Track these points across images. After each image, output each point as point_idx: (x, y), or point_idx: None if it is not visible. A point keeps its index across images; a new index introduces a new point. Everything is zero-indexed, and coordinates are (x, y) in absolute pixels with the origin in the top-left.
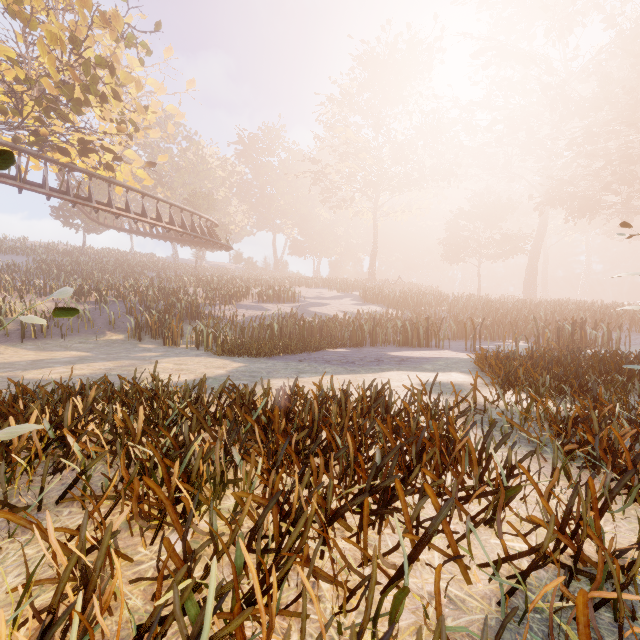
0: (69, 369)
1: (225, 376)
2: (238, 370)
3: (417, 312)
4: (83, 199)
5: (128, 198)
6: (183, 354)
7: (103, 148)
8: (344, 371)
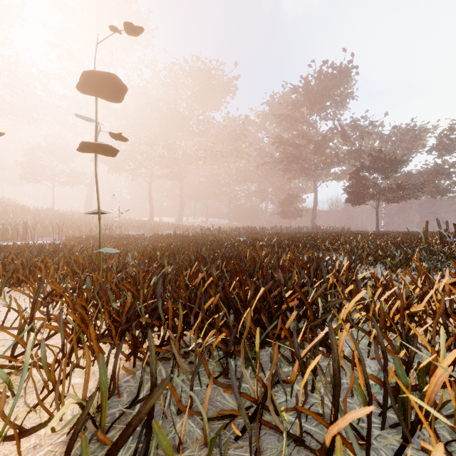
0: None
1: None
2: None
3: (6, 219)
4: None
5: None
6: None
7: None
8: None
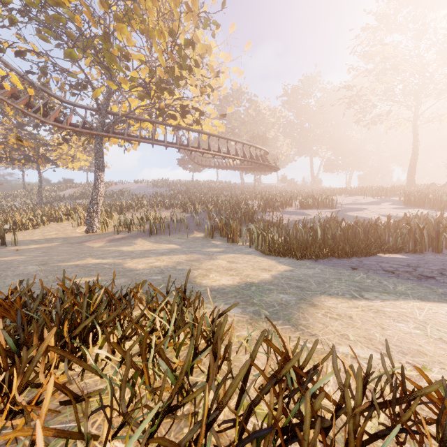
0: (156, 260)
1: (269, 283)
2: (283, 275)
3: None
4: (184, 146)
5: (209, 141)
6: (238, 251)
7: (193, 109)
8: (432, 294)
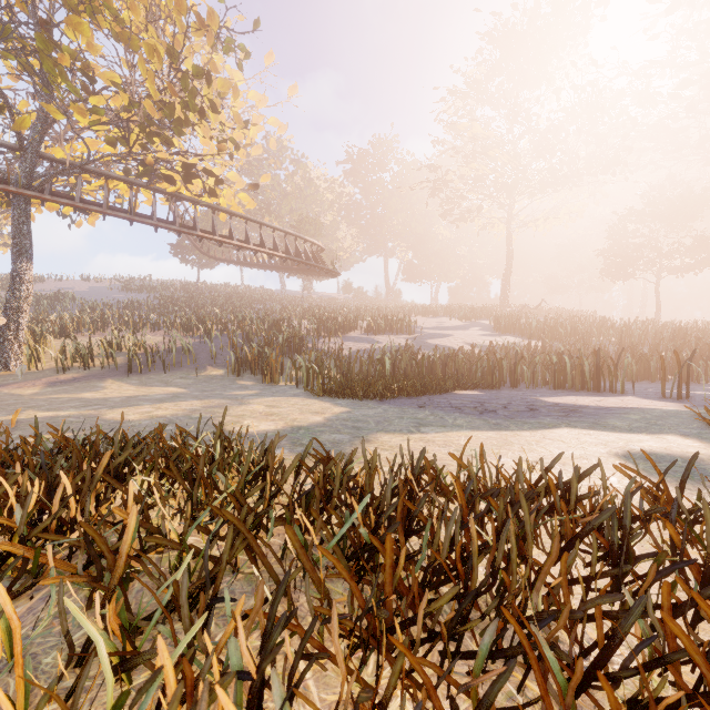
0: (154, 408)
1: (321, 426)
2: (339, 417)
3: (572, 344)
4: (188, 228)
5: (231, 225)
6: (280, 393)
7: (205, 171)
8: (484, 425)
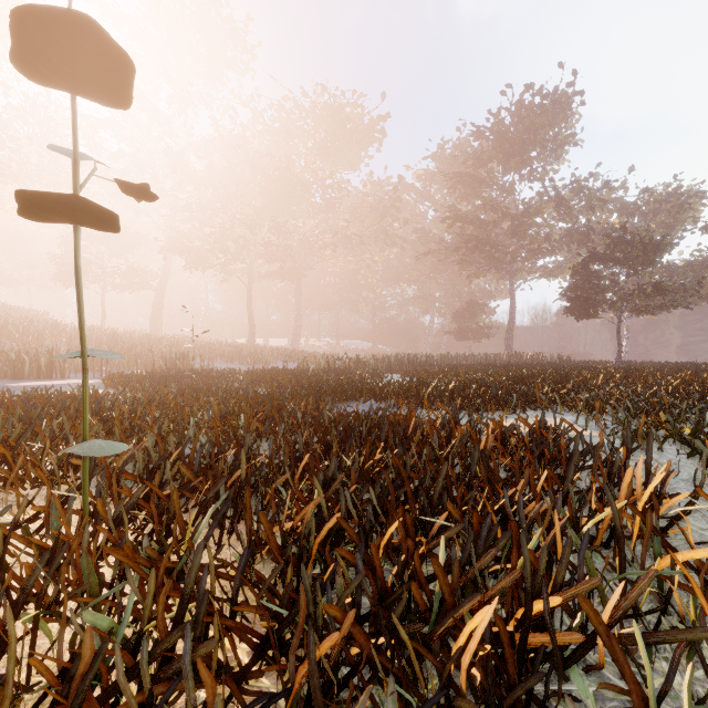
0: None
1: None
2: None
3: (27, 343)
4: None
5: None
6: None
7: None
8: None
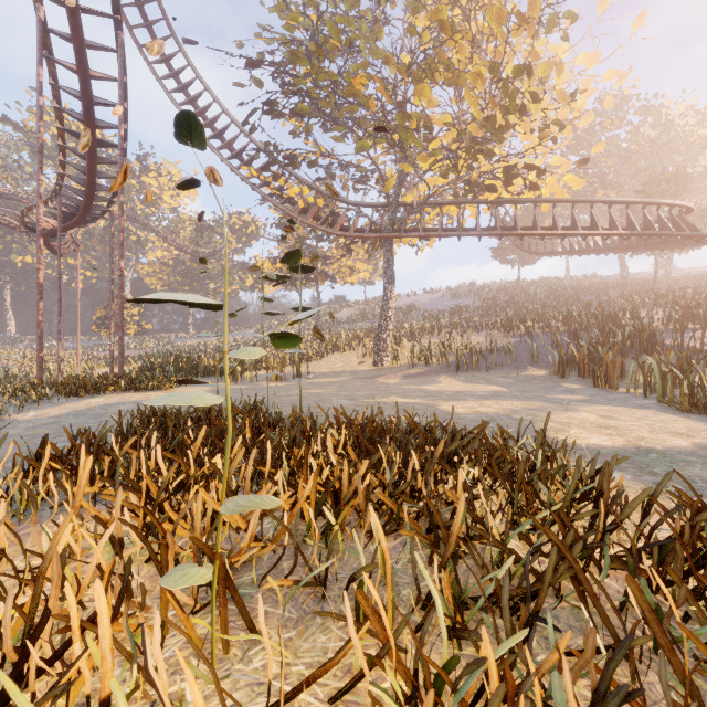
0: (477, 404)
1: (686, 453)
2: None
3: None
4: (508, 230)
5: (554, 213)
6: (618, 402)
7: (525, 167)
8: None
